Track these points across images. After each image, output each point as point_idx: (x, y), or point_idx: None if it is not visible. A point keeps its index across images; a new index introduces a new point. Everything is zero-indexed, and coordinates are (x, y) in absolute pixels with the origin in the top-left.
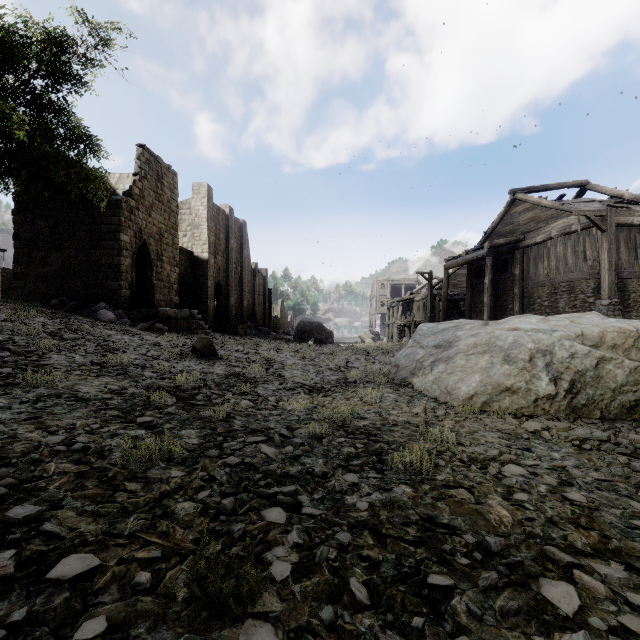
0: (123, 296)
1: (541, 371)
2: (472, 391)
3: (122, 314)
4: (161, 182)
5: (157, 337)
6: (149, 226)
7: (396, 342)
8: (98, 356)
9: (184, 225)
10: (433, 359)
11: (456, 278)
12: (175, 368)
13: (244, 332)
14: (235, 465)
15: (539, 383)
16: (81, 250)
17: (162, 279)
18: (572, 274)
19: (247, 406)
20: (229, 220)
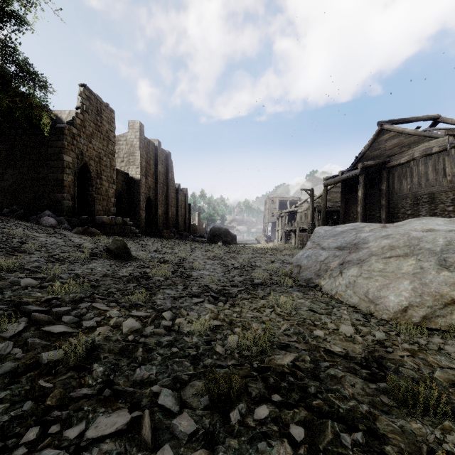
0: (66, 206)
1: None
2: (405, 302)
3: (63, 220)
4: (100, 116)
5: (85, 239)
6: (90, 150)
7: (284, 243)
8: None
9: (122, 153)
10: (340, 261)
11: (330, 195)
12: (74, 271)
13: (169, 236)
14: None
15: None
16: (31, 168)
17: (101, 193)
18: (433, 188)
19: (130, 329)
20: (157, 150)
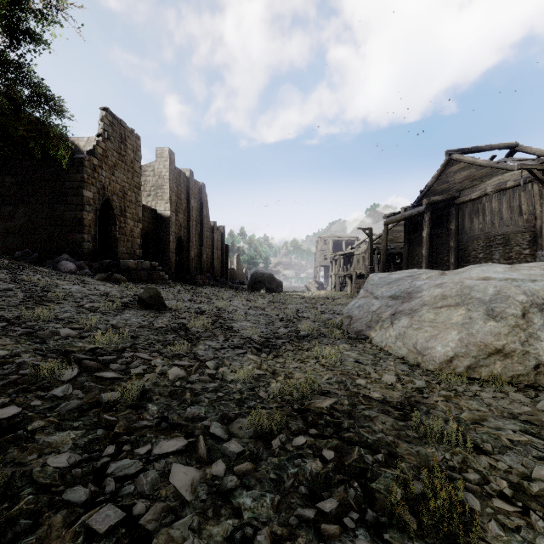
0: (86, 248)
1: (540, 329)
2: (451, 352)
3: (83, 265)
4: (124, 144)
5: (111, 287)
6: (112, 184)
7: (338, 291)
8: (19, 309)
9: (148, 186)
10: (392, 311)
11: (392, 234)
12: (108, 322)
13: (203, 282)
14: (106, 532)
15: (539, 345)
16: (46, 205)
17: (125, 233)
18: (507, 228)
19: (176, 377)
20: (190, 182)
